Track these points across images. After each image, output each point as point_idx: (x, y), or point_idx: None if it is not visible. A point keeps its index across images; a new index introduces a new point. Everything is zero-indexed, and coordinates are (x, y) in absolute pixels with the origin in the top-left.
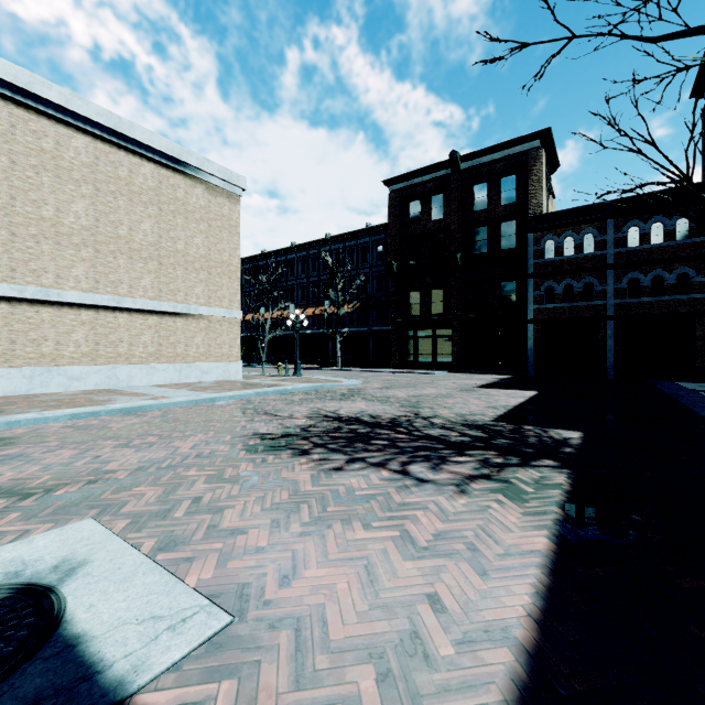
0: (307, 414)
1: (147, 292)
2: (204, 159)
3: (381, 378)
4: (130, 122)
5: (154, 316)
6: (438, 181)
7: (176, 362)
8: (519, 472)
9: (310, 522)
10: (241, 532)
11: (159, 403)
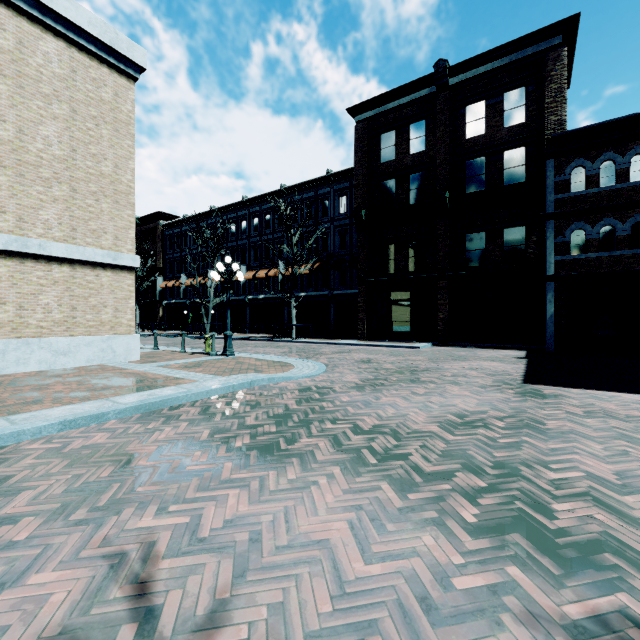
0: None
1: None
2: None
3: (351, 356)
4: None
5: None
6: (419, 103)
7: None
8: None
9: None
10: None
11: None
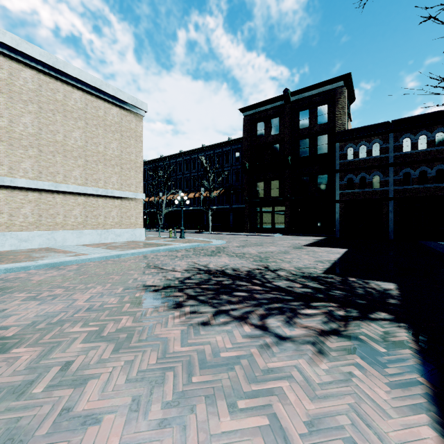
0: (185, 268)
1: (77, 180)
2: (117, 89)
3: (238, 239)
4: (64, 62)
5: (82, 197)
6: (276, 109)
7: (98, 229)
8: (363, 326)
9: (172, 401)
10: (95, 420)
11: (77, 259)
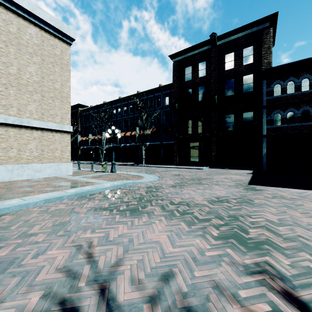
0: None
1: None
2: (36, 6)
3: (170, 173)
4: None
5: None
6: (203, 53)
7: (8, 164)
8: None
9: None
10: None
11: None
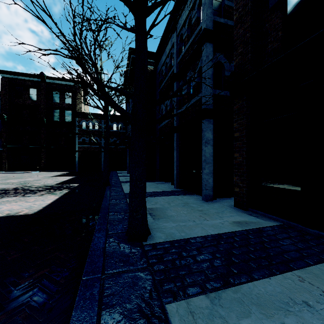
0: None
1: None
2: None
3: None
4: None
5: None
6: (34, 82)
7: None
8: (57, 191)
9: None
10: None
11: None
